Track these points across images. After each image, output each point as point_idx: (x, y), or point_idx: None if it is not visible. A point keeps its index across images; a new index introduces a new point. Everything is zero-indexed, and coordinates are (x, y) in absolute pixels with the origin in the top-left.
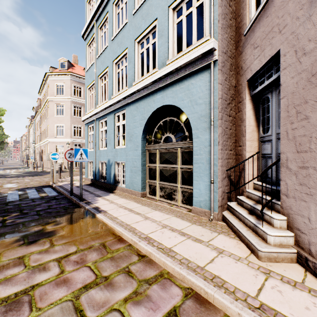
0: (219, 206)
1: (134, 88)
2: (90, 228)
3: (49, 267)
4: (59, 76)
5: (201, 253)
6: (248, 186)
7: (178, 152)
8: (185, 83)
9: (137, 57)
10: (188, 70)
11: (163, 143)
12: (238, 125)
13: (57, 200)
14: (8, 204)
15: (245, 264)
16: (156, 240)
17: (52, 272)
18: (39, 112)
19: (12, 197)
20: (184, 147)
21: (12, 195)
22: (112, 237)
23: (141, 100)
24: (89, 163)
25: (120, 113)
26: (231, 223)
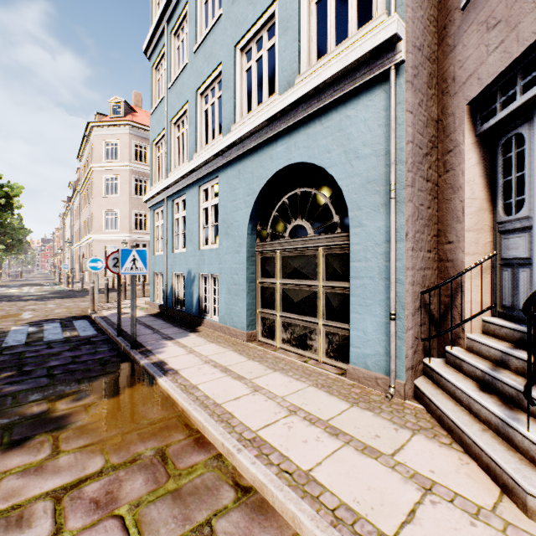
0: (408, 369)
1: (234, 136)
2: (142, 410)
3: (32, 516)
4: (110, 127)
5: (381, 489)
6: (471, 327)
7: (319, 255)
8: (335, 117)
9: (240, 77)
10: (340, 90)
11: (289, 238)
12: (446, 199)
13: (92, 346)
14: (2, 352)
15: (497, 530)
16: (275, 447)
17: (33, 533)
18: (78, 191)
19: (14, 338)
20: (332, 246)
21: (16, 335)
22: (183, 432)
23: (248, 158)
24: (157, 277)
25: (208, 184)
26: (437, 409)
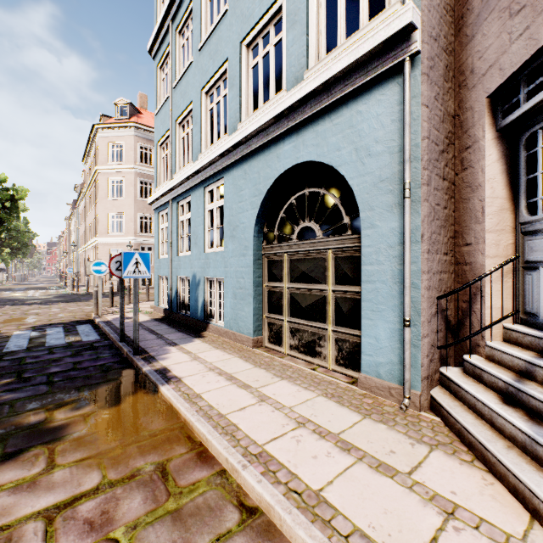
0: (424, 378)
1: (239, 135)
2: (143, 420)
3: (21, 538)
4: (116, 129)
5: (398, 513)
6: (491, 334)
7: (328, 258)
8: (345, 113)
9: (246, 74)
10: (351, 84)
11: (297, 241)
12: (464, 199)
13: (95, 351)
14: (2, 358)
15: None
16: (283, 464)
17: None
18: (84, 193)
19: (15, 343)
20: (342, 249)
21: (18, 340)
22: (186, 446)
23: (254, 158)
24: (162, 280)
25: (214, 185)
26: (456, 422)
